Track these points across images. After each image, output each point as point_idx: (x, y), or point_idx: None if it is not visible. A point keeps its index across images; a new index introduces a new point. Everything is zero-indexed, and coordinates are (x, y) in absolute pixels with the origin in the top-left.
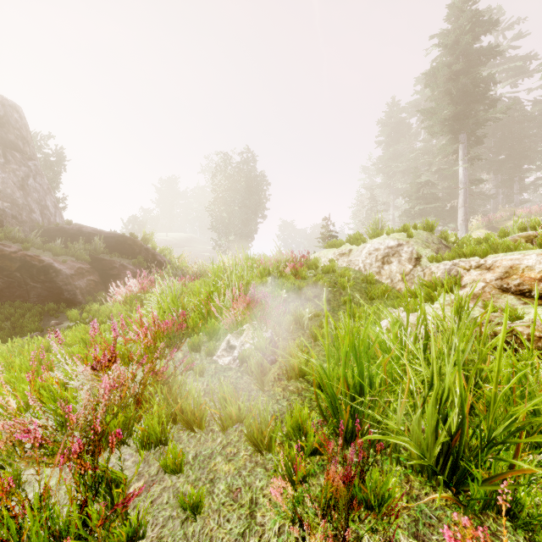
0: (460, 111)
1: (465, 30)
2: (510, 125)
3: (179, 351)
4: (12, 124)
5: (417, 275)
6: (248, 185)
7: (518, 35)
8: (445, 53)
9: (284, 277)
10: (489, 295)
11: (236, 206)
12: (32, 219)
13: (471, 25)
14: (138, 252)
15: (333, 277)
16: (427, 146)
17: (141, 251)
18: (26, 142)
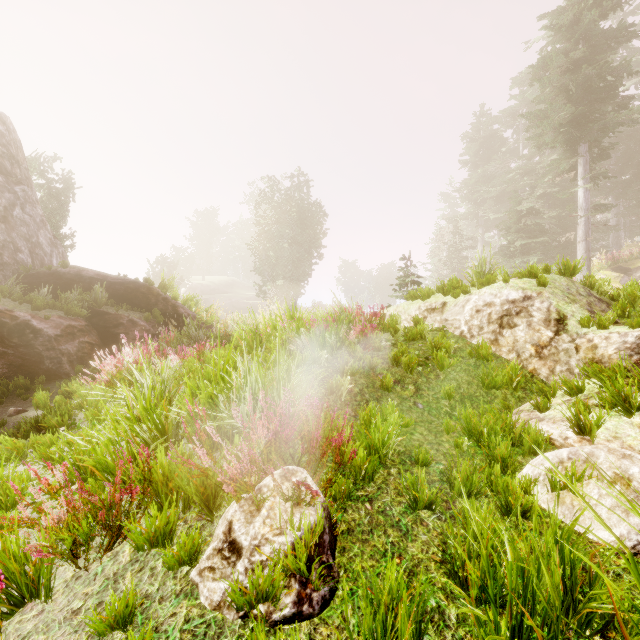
0: (580, 113)
1: (587, 5)
2: (638, 135)
3: (129, 540)
4: None
5: (563, 348)
6: (300, 217)
7: None
8: (557, 39)
9: (346, 347)
10: None
11: (285, 242)
12: (17, 261)
13: None
14: (154, 303)
15: (422, 347)
16: (528, 165)
17: (158, 301)
18: (16, 162)
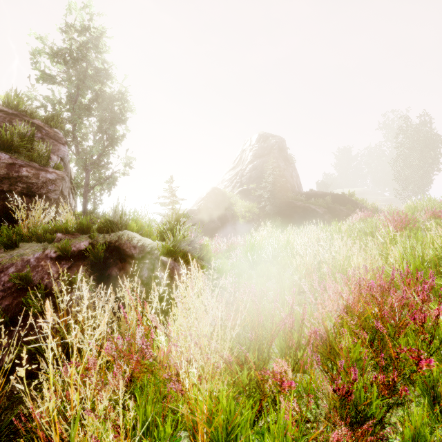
0: None
1: None
2: None
3: None
4: (283, 148)
5: None
6: (427, 142)
7: None
8: None
9: None
10: None
11: (414, 161)
12: (295, 190)
13: None
14: (346, 203)
15: None
16: None
17: (348, 201)
18: (287, 155)
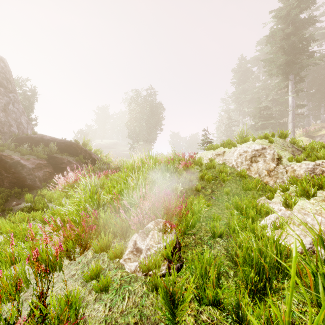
0: (290, 59)
1: (293, 6)
2: (318, 70)
3: (90, 250)
4: None
5: (280, 172)
6: (151, 110)
7: (323, 13)
8: (279, 23)
9: (178, 172)
10: None
11: (144, 123)
12: (11, 131)
13: (297, 3)
14: (80, 152)
15: (214, 172)
16: (265, 84)
17: (82, 151)
18: (9, 82)
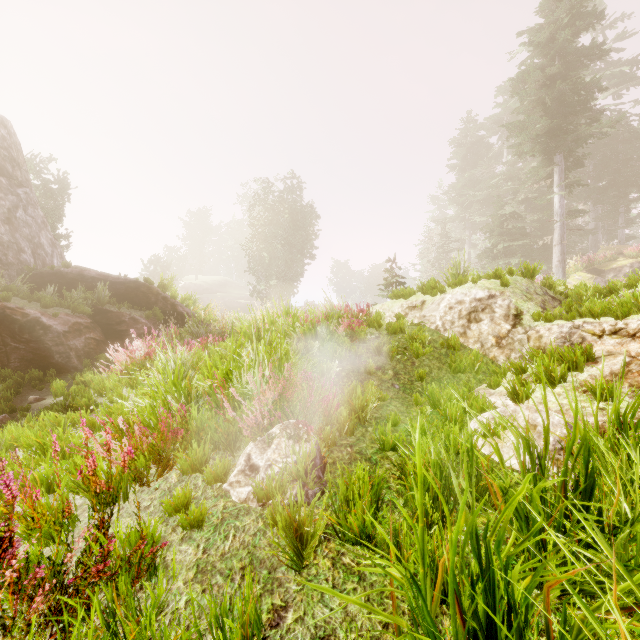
0: (556, 125)
1: (562, 24)
2: (614, 144)
3: (174, 470)
4: None
5: (517, 339)
6: (293, 219)
7: (623, 34)
8: (536, 54)
9: (336, 339)
10: (639, 377)
11: (279, 243)
12: (21, 261)
13: (569, 19)
14: (154, 302)
15: (401, 339)
16: (511, 171)
17: (158, 300)
18: (17, 165)
